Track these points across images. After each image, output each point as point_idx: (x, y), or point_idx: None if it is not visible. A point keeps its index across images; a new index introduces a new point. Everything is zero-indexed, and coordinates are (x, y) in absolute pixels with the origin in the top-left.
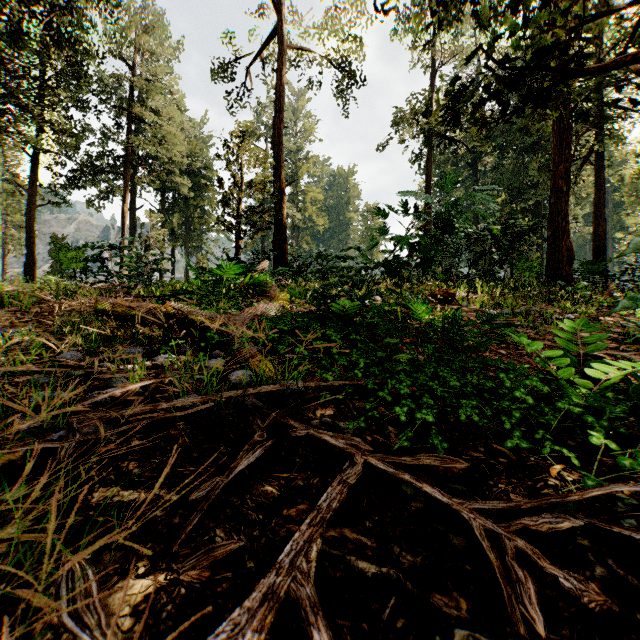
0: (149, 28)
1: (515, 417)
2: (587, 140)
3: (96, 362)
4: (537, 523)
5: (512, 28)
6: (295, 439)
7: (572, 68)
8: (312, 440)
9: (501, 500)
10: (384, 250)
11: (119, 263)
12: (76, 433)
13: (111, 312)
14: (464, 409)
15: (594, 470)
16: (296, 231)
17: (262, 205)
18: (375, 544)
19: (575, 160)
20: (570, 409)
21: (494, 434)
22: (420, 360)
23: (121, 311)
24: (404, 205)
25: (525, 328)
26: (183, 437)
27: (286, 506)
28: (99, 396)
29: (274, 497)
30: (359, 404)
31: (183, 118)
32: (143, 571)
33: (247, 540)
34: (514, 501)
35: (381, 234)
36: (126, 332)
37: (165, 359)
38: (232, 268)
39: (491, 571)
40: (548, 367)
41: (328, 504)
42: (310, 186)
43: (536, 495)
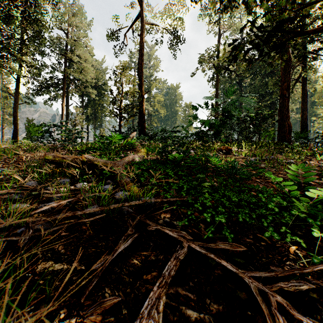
0: (75, 14)
1: (269, 219)
2: (298, 70)
3: (42, 189)
4: (288, 286)
5: (266, 9)
6: (150, 231)
7: (298, 31)
8: (159, 232)
9: (264, 268)
10: (196, 127)
11: (58, 134)
12: (30, 229)
13: (53, 160)
14: (241, 214)
15: (315, 251)
16: (150, 116)
17: (132, 103)
18: (196, 297)
19: (292, 80)
20: (299, 215)
21: (257, 228)
22: (216, 186)
23: (58, 159)
24: (206, 104)
25: (269, 167)
26: (89, 230)
27: (145, 273)
28: (44, 207)
29: (138, 267)
30: (184, 210)
31: (93, 59)
32: (63, 316)
33: (123, 295)
34: (274, 272)
35: (194, 119)
36: (62, 170)
37: (81, 185)
38: (117, 136)
39: (262, 315)
40: (284, 190)
41: (169, 273)
42: (157, 94)
43: (283, 265)
